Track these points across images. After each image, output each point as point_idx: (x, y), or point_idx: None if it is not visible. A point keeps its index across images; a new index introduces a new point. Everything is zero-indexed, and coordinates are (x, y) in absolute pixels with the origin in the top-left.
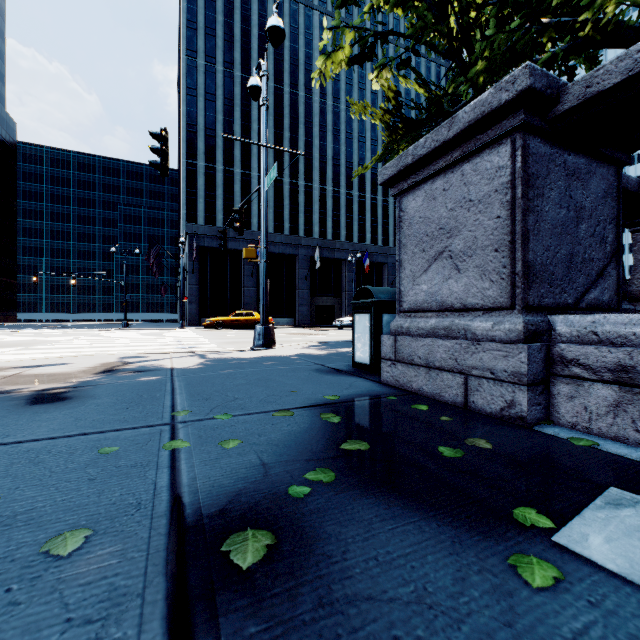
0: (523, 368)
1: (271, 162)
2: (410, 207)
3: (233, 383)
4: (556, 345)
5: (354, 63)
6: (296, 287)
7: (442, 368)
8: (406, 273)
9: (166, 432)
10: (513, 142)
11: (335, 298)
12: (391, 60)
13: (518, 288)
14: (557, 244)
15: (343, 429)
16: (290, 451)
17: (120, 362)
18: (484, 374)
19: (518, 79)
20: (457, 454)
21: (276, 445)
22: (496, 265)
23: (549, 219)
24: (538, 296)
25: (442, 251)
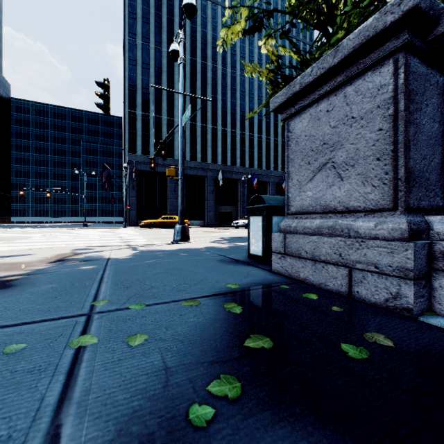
0: (409, 264)
1: None
2: (297, 128)
3: (152, 272)
4: (438, 243)
5: (247, 32)
6: (205, 199)
7: (327, 261)
8: (293, 182)
9: (80, 324)
10: (395, 61)
11: (233, 206)
12: (275, 30)
13: (401, 191)
14: (431, 153)
15: (245, 321)
16: (194, 349)
17: (72, 253)
18: (368, 268)
19: (404, 0)
20: (362, 354)
21: (181, 341)
22: (378, 172)
23: (425, 131)
24: (417, 199)
25: (326, 162)
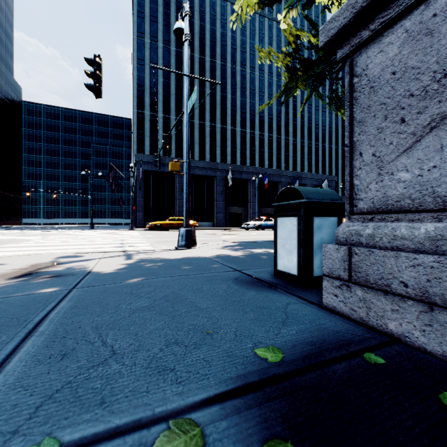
0: None
1: (197, 111)
2: (372, 65)
3: (130, 306)
4: None
5: (264, 2)
6: (214, 199)
7: None
8: (364, 159)
9: None
10: None
11: (243, 207)
12: None
13: None
14: None
15: None
16: None
17: (51, 263)
18: None
19: None
20: None
21: None
22: None
23: None
24: None
25: None
